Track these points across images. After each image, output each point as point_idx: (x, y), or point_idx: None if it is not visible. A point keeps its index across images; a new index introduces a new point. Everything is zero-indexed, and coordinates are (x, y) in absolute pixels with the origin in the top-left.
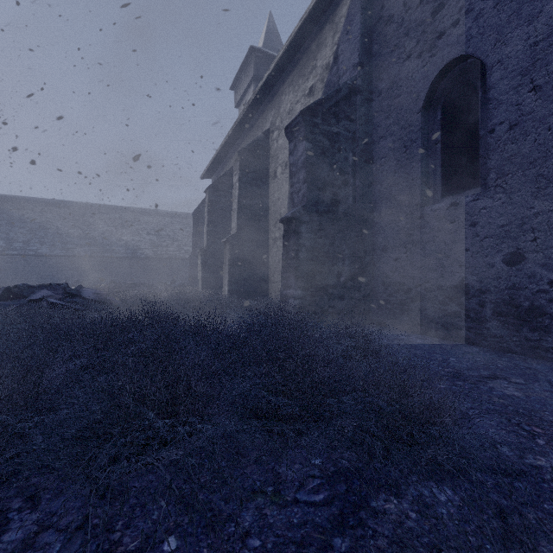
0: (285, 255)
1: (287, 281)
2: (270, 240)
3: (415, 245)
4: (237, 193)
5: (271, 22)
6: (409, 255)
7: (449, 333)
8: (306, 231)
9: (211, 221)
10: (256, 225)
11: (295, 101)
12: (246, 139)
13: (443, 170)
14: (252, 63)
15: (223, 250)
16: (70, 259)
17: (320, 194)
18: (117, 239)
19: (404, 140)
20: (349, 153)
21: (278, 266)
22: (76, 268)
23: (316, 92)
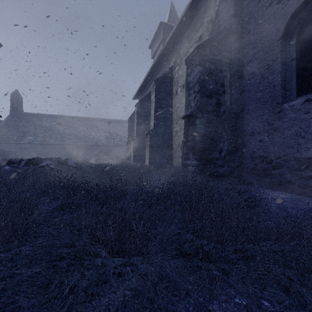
0: (185, 139)
1: (187, 155)
2: (173, 132)
3: (275, 131)
4: (154, 105)
5: (172, 7)
6: (271, 137)
7: (304, 191)
8: (199, 123)
9: (138, 123)
10: (165, 124)
11: (190, 46)
12: (159, 74)
13: (298, 78)
14: (161, 31)
15: (145, 139)
16: (64, 146)
17: (208, 100)
18: (88, 135)
19: (267, 60)
20: (227, 73)
21: (178, 148)
22: (67, 151)
23: (203, 38)
